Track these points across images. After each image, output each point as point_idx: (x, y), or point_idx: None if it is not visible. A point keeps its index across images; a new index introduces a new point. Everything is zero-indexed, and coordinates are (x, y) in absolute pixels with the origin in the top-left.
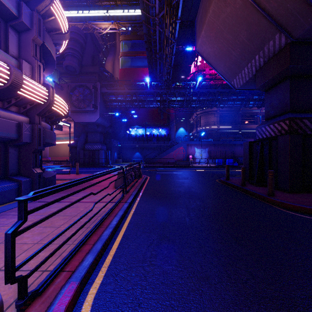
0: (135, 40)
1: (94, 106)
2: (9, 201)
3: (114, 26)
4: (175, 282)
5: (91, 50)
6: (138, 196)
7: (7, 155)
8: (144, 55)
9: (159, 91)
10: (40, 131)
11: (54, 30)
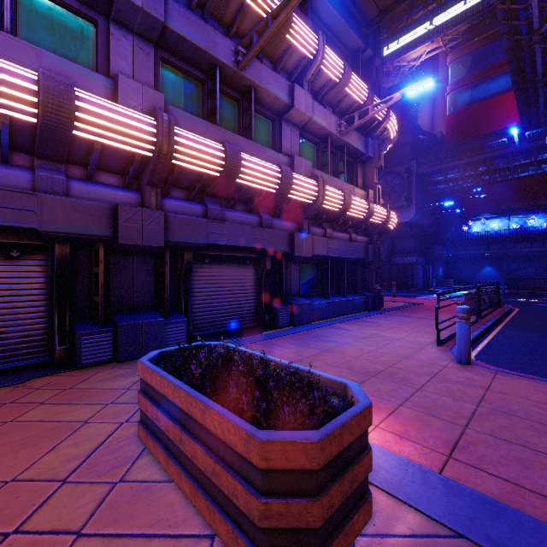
0: (481, 47)
1: (407, 198)
2: (361, 311)
3: (436, 44)
4: (543, 365)
5: (398, 110)
6: (498, 325)
7: (356, 273)
8: (504, 69)
9: (545, 142)
10: (379, 250)
11: (384, 141)
